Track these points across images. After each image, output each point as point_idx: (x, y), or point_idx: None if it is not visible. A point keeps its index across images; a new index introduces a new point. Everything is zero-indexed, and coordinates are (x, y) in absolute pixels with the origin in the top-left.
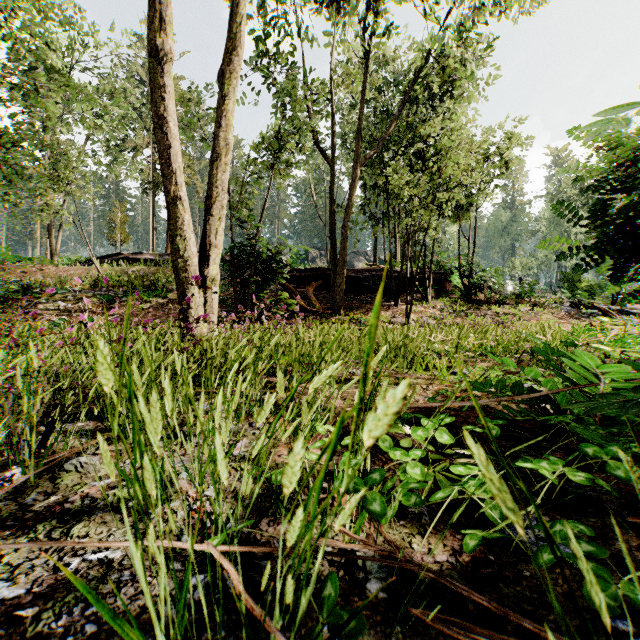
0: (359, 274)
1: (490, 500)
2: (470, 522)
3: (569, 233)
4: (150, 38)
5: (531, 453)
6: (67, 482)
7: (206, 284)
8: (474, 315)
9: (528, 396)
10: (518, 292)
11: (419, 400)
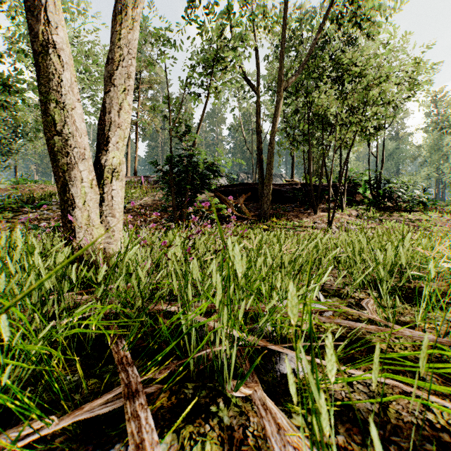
0: (281, 187)
1: None
2: None
3: (447, 156)
4: None
5: None
6: None
7: (103, 176)
8: (388, 221)
9: None
10: (426, 200)
11: None
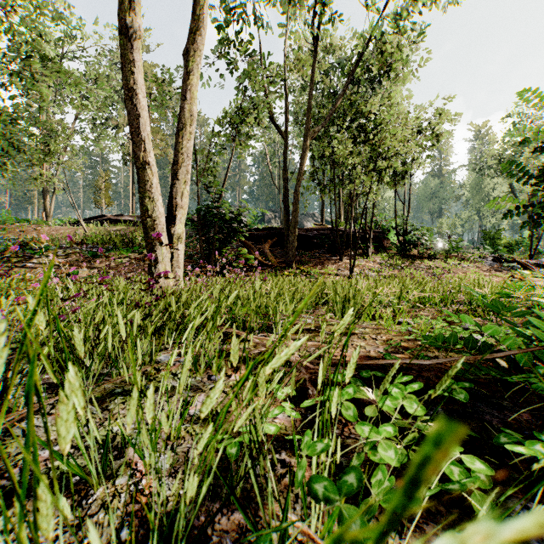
0: (309, 233)
1: (478, 492)
2: (451, 511)
3: (489, 197)
4: (121, 17)
5: (494, 414)
6: (11, 450)
7: (173, 241)
8: (409, 268)
9: (492, 356)
10: (447, 248)
11: (370, 351)
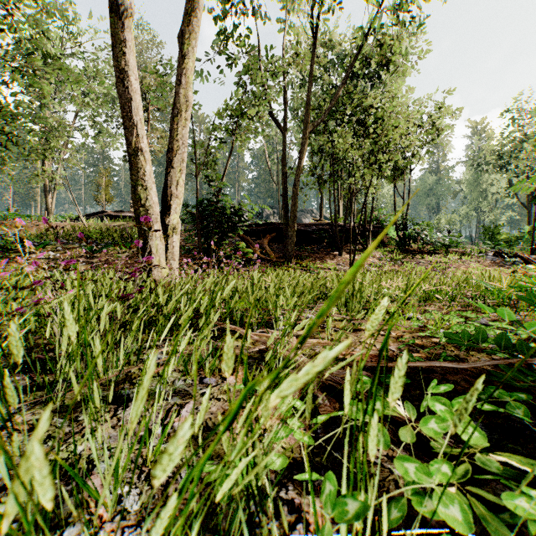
0: (307, 228)
1: None
2: None
3: (487, 193)
4: None
5: None
6: None
7: (167, 232)
8: (409, 263)
9: None
10: (447, 243)
11: None
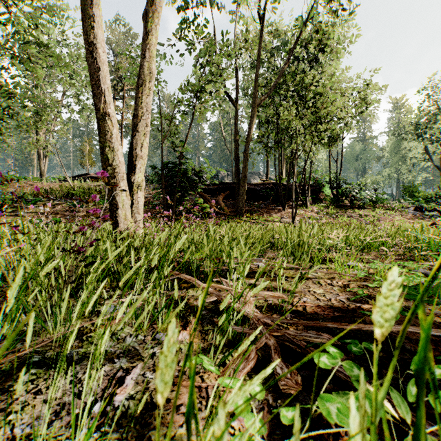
0: (256, 187)
1: None
2: None
3: (406, 158)
4: None
5: None
6: None
7: (133, 189)
8: (342, 216)
9: None
10: (375, 199)
11: (331, 299)
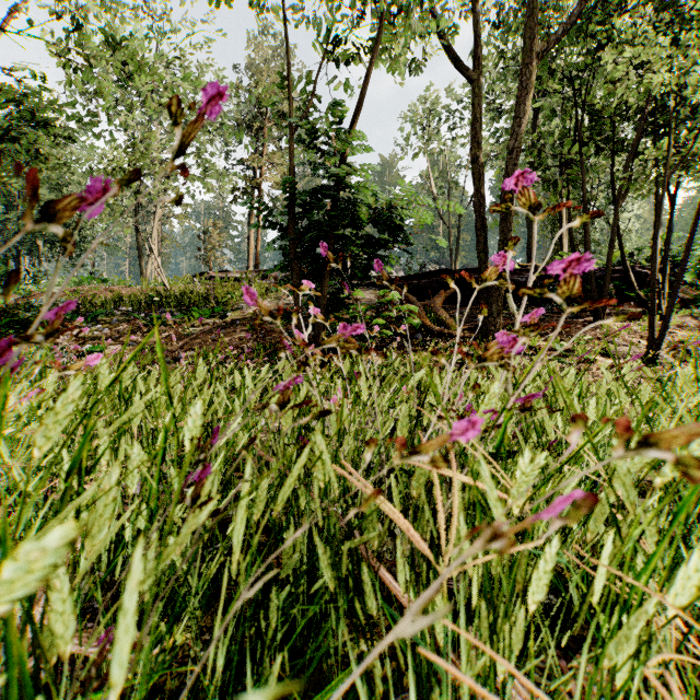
0: (516, 276)
1: None
2: None
3: None
4: None
5: None
6: None
7: None
8: None
9: None
10: None
11: None
